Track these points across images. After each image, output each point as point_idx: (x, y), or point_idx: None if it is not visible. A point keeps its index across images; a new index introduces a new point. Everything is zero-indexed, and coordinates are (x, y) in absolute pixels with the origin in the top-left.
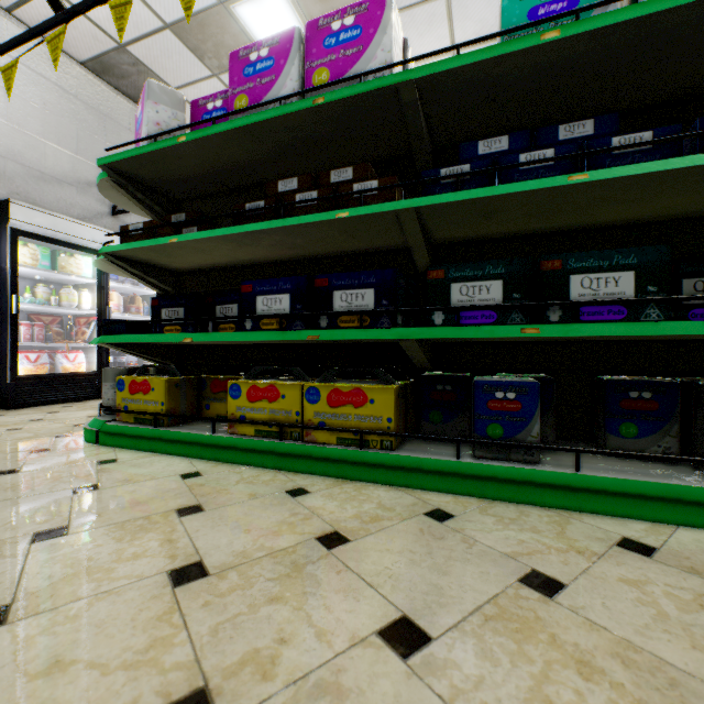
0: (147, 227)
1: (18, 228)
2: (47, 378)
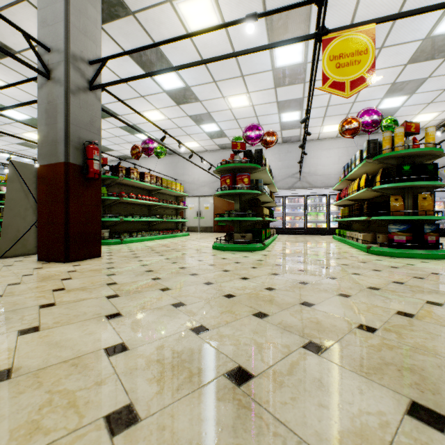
0: None
1: None
2: None
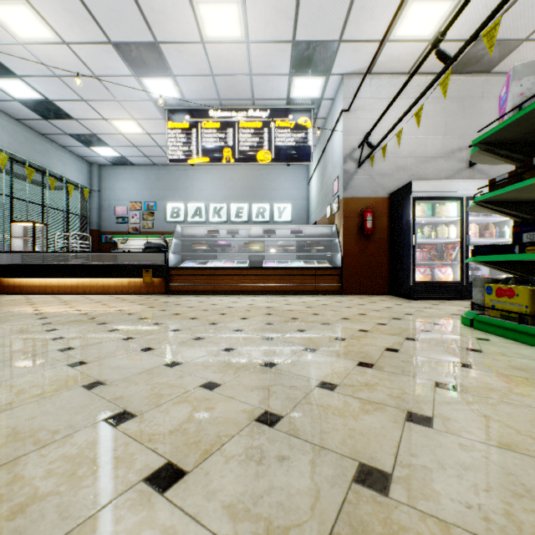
0: (511, 175)
1: (415, 196)
2: (429, 284)
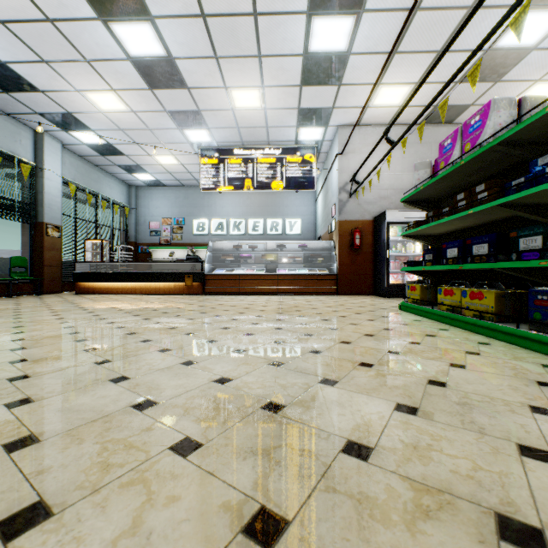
0: (413, 223)
1: (388, 221)
2: (399, 286)
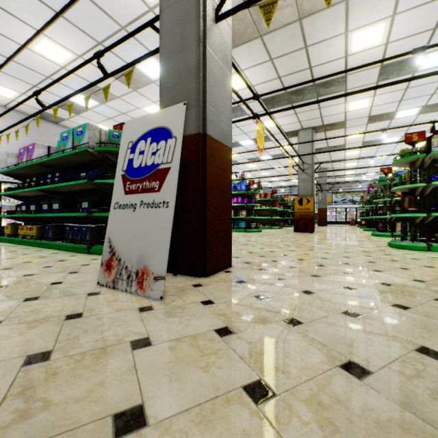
0: (7, 188)
1: (2, 180)
2: None
